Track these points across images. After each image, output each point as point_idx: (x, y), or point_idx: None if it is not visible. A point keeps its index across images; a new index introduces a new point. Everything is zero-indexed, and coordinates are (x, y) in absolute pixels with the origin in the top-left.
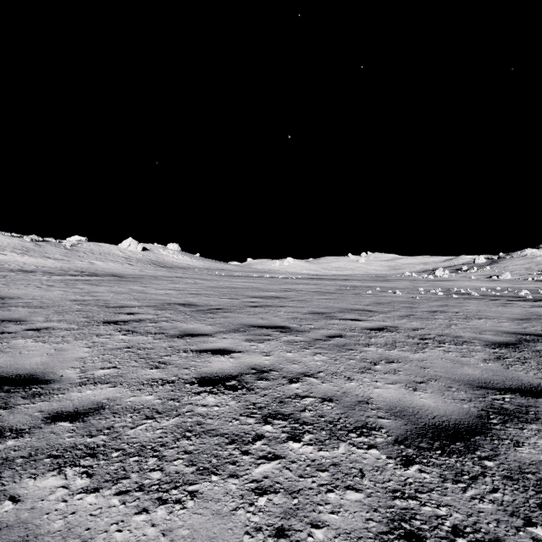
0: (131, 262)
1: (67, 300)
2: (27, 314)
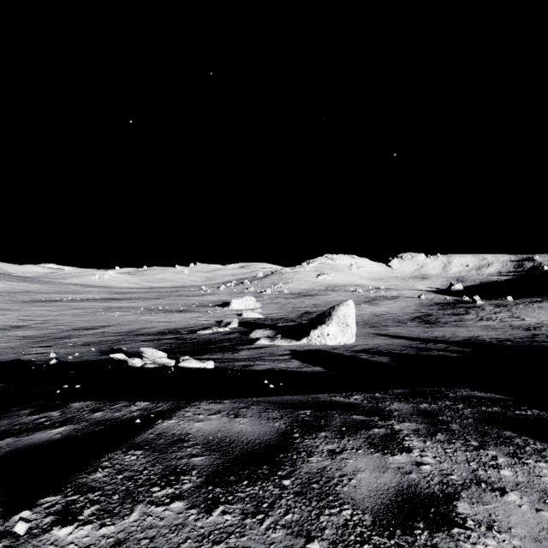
0: None
1: None
2: None
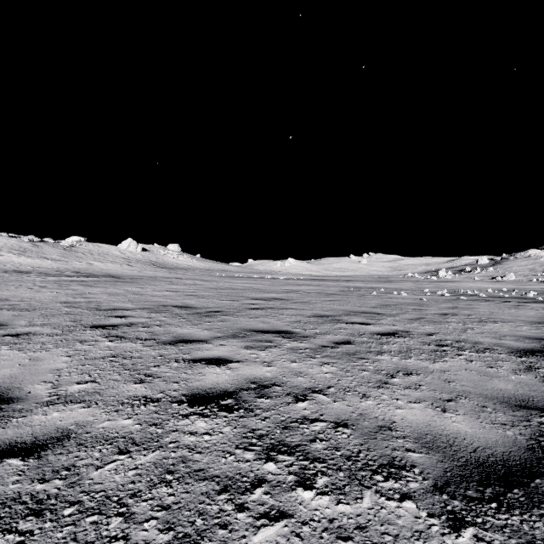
0: (130, 263)
1: (57, 302)
2: (10, 318)
